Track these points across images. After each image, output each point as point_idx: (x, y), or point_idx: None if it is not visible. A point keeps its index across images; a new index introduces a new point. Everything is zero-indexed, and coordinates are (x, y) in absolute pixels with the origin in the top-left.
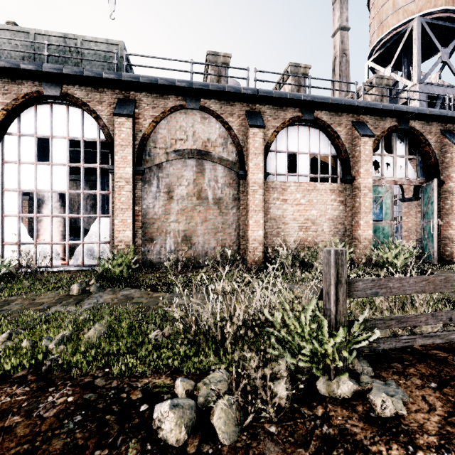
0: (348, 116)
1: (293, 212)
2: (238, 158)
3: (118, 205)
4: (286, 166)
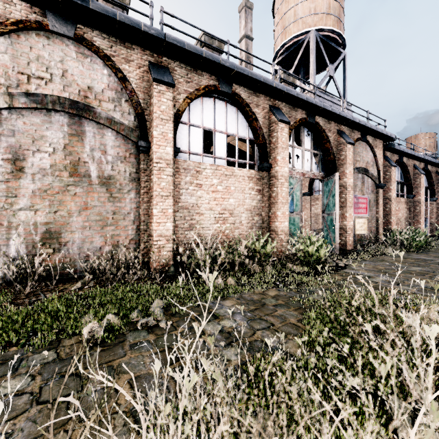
0: (266, 99)
1: (209, 201)
2: (138, 124)
3: None
4: (201, 144)
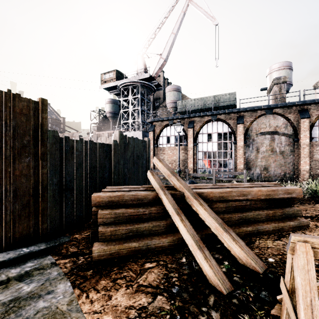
0: None
1: None
2: (293, 132)
3: (238, 156)
4: None
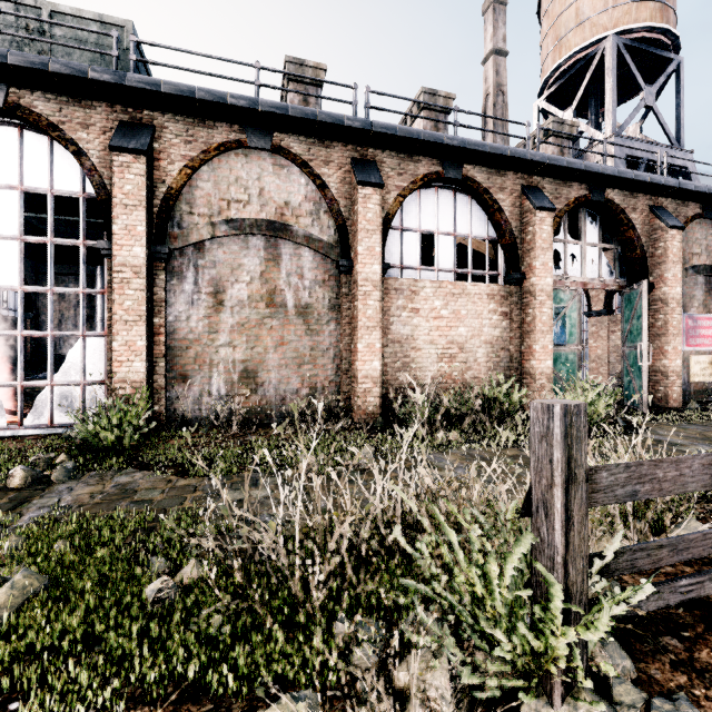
0: (516, 177)
1: (429, 331)
2: (338, 238)
3: (118, 315)
4: (418, 254)
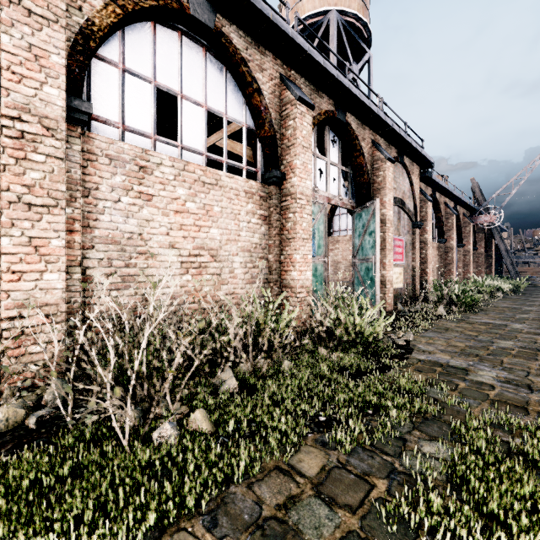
0: (275, 62)
1: (168, 229)
2: None
3: None
4: (152, 117)
